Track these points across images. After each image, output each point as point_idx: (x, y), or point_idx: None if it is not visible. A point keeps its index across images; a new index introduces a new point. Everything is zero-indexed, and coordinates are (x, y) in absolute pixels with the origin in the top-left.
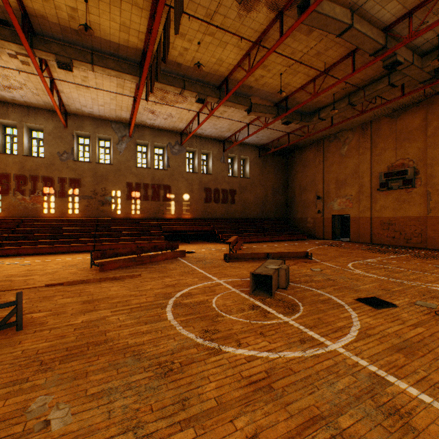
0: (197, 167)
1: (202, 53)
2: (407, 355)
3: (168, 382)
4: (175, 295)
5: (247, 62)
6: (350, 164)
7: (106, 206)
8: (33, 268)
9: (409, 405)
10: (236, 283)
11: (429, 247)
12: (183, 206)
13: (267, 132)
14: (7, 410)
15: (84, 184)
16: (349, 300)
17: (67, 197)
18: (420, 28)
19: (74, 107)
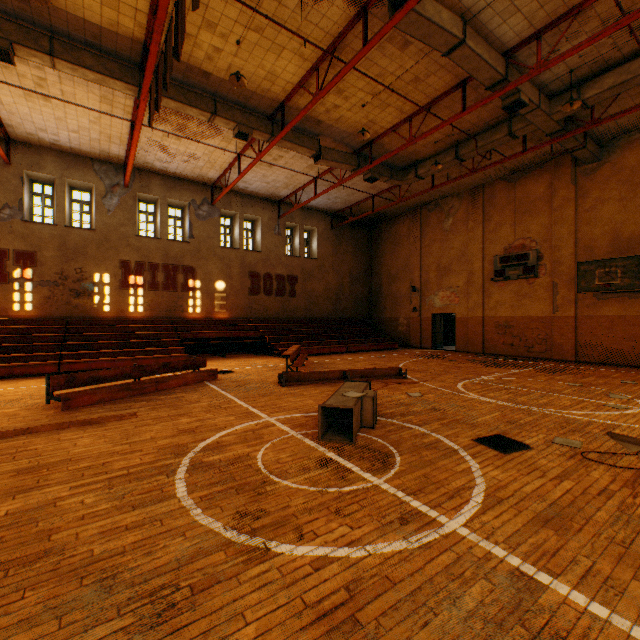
0: (237, 239)
1: (244, 59)
2: (558, 531)
3: (163, 636)
4: (194, 448)
5: (314, 82)
6: (456, 243)
7: (84, 298)
8: None
9: (578, 628)
10: (298, 422)
11: (556, 358)
12: (215, 300)
13: (344, 192)
14: None
15: (42, 262)
16: (465, 441)
17: (10, 283)
18: (550, 58)
19: (23, 130)
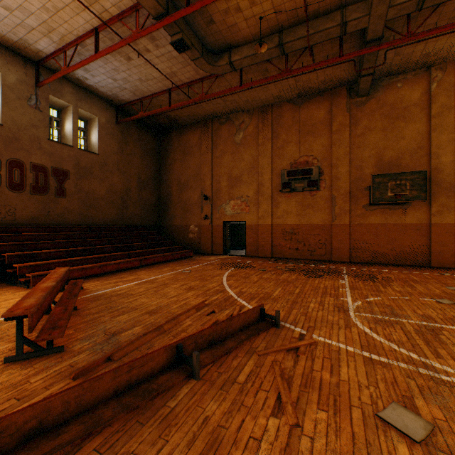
0: None
1: None
2: None
3: None
4: None
5: None
6: (247, 156)
7: None
8: None
9: None
10: None
11: (335, 260)
12: None
13: (136, 72)
14: None
15: None
16: None
17: None
18: None
19: None
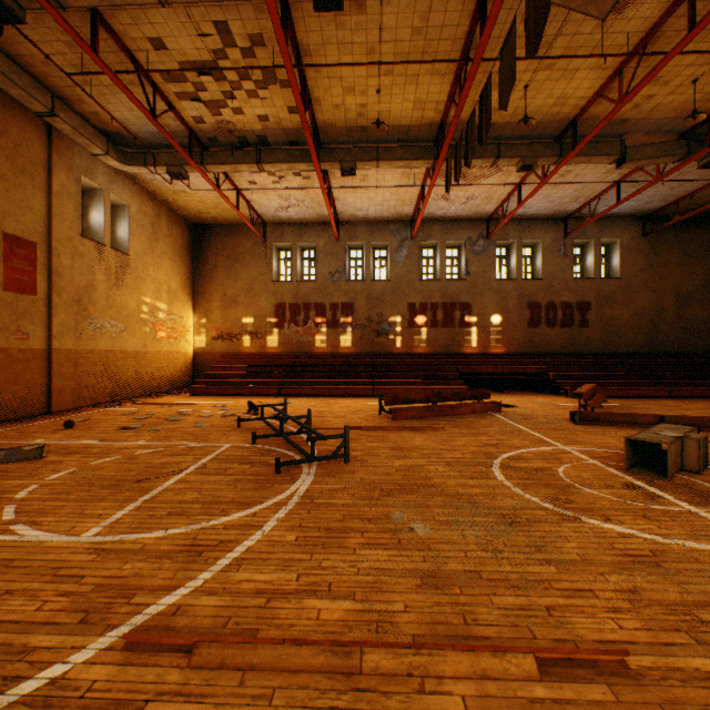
0: (514, 269)
1: (530, 97)
2: None
3: (516, 530)
4: (499, 456)
5: (615, 85)
6: None
7: (382, 337)
8: (321, 410)
9: None
10: (597, 454)
11: None
12: (490, 335)
13: (663, 186)
14: (375, 514)
15: (356, 310)
16: None
17: (339, 328)
18: None
19: (347, 213)
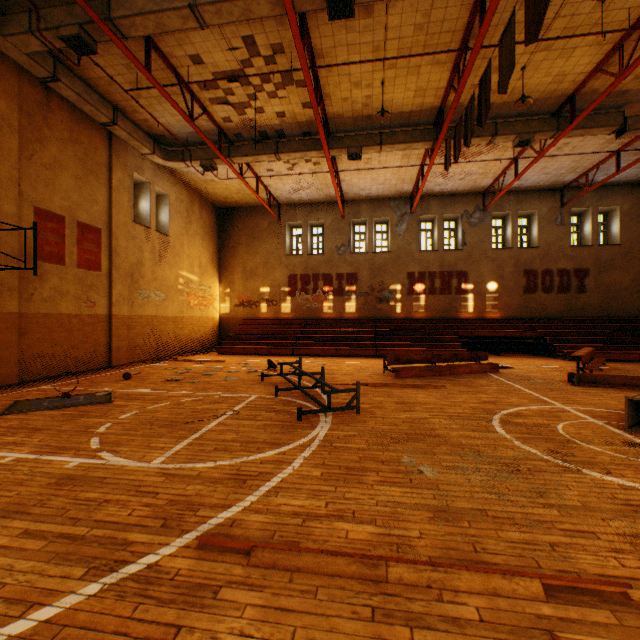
0: (509, 239)
1: (528, 77)
2: None
3: (518, 477)
4: (498, 412)
5: (615, 59)
6: None
7: (383, 303)
8: (330, 368)
9: None
10: (596, 414)
11: None
12: (486, 301)
13: None
14: (387, 457)
15: (360, 279)
16: None
17: (344, 295)
18: None
19: (352, 193)
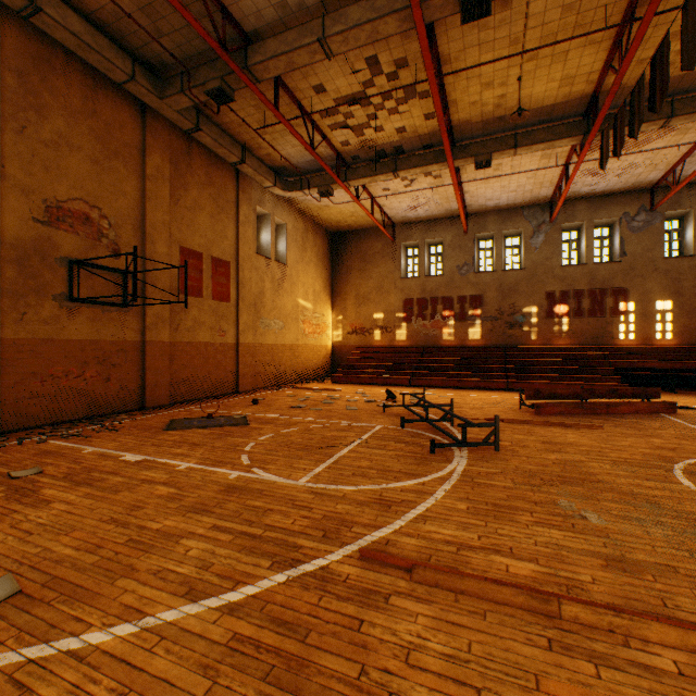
0: (690, 244)
1: None
2: None
3: None
4: (680, 461)
5: None
6: None
7: (514, 329)
8: (455, 401)
9: None
10: None
11: None
12: (655, 324)
13: None
14: (540, 499)
15: (485, 302)
16: None
17: (466, 320)
18: None
19: (476, 205)
